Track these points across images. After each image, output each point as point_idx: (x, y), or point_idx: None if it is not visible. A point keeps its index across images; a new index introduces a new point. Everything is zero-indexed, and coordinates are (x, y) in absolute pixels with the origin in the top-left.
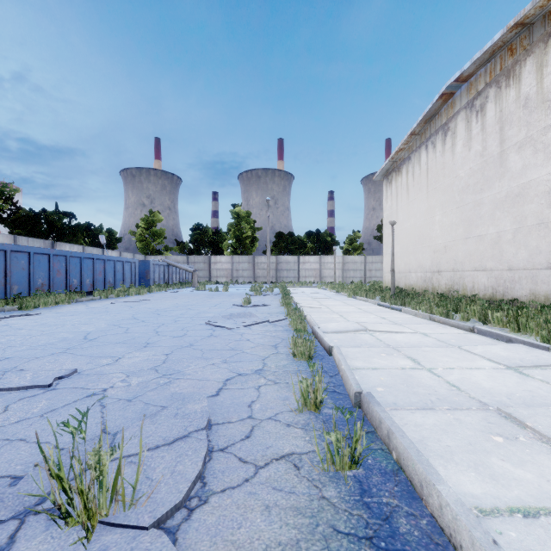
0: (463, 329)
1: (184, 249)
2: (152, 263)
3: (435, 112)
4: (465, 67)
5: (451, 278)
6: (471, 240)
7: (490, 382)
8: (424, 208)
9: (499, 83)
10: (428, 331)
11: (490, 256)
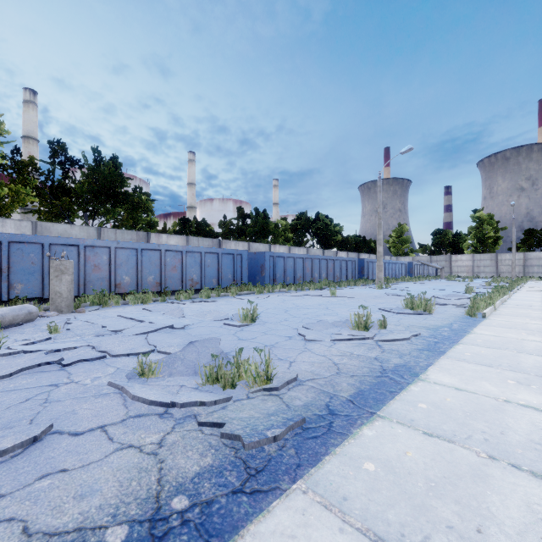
0: None
1: (425, 250)
2: (413, 264)
3: None
4: None
5: None
6: None
7: None
8: None
9: None
10: None
11: None
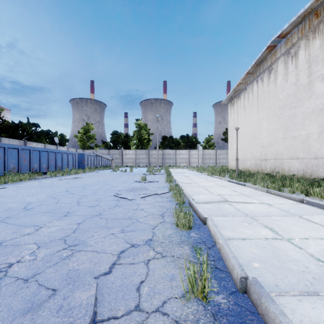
0: (294, 200)
1: (107, 146)
2: (86, 154)
3: (263, 58)
4: (284, 27)
5: (274, 164)
6: (288, 139)
7: None
8: (255, 120)
9: (308, 36)
10: (270, 201)
11: (301, 150)
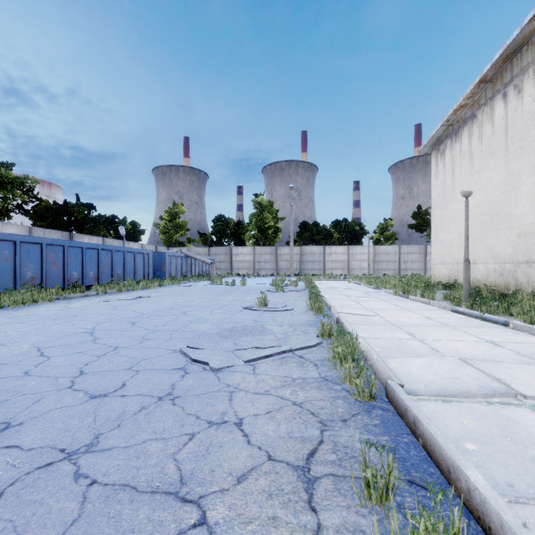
0: None
1: (207, 241)
2: (168, 255)
3: (522, 41)
4: None
5: None
6: None
7: None
8: (499, 178)
9: None
10: None
11: None
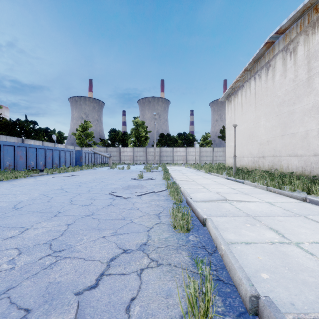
0: (296, 198)
1: (105, 143)
2: (84, 152)
3: (261, 55)
4: (283, 23)
5: (272, 161)
6: (286, 136)
7: None
8: (253, 117)
9: (307, 32)
10: (271, 200)
11: (300, 147)
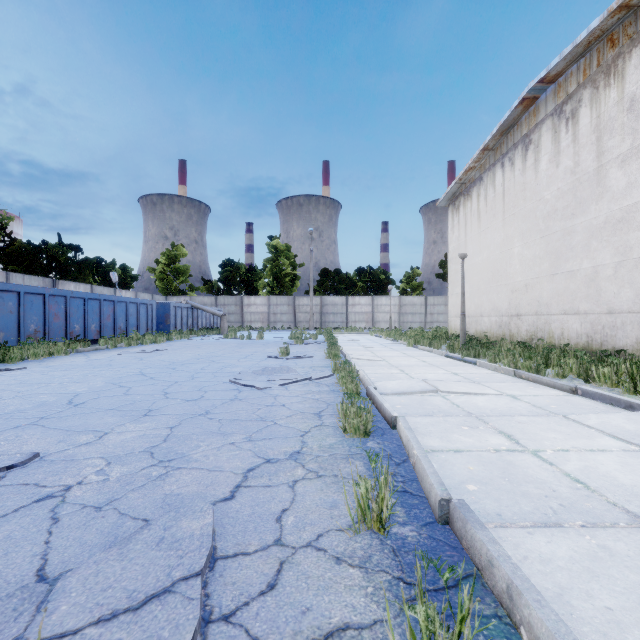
0: (562, 389)
1: (212, 289)
2: (173, 306)
3: (513, 121)
4: (552, 64)
5: (534, 323)
6: (559, 277)
7: (628, 475)
8: (499, 239)
9: (596, 82)
10: (516, 391)
11: (584, 297)
